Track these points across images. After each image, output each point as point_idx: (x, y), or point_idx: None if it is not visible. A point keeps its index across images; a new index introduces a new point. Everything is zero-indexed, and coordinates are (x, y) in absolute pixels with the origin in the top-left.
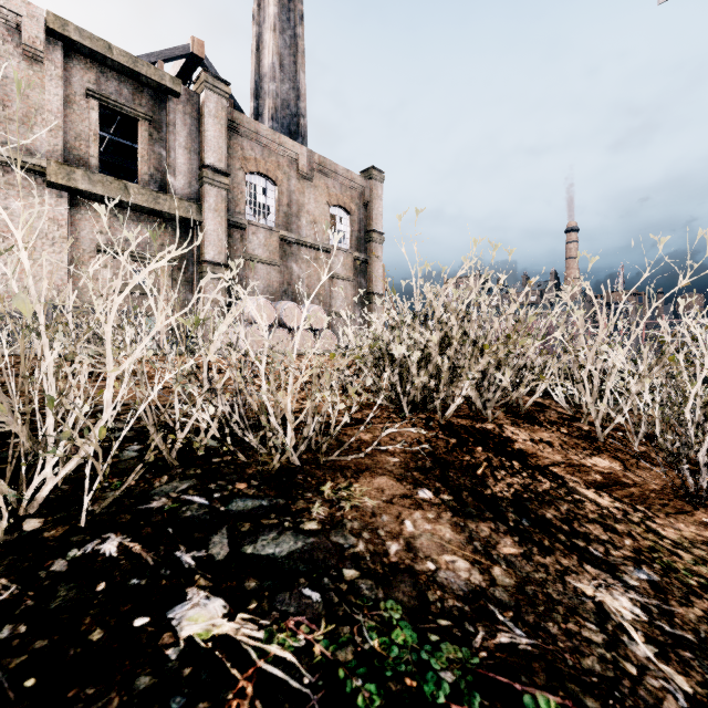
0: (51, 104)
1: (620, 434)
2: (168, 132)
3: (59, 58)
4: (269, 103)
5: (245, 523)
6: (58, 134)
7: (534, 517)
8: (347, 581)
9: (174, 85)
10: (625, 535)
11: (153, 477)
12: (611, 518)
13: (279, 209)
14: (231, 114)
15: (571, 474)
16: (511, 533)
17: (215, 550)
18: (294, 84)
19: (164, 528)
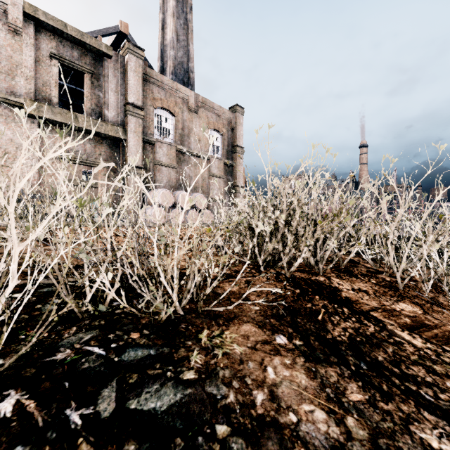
0: (27, 62)
1: (412, 283)
2: (104, 81)
3: (32, 32)
4: (170, 63)
5: (133, 374)
6: (31, 82)
7: (369, 360)
8: (220, 440)
9: (107, 51)
10: (445, 377)
11: (64, 328)
12: (428, 359)
13: (176, 131)
14: (145, 70)
15: (387, 317)
16: (355, 378)
17: (102, 406)
18: (186, 51)
19: (61, 382)
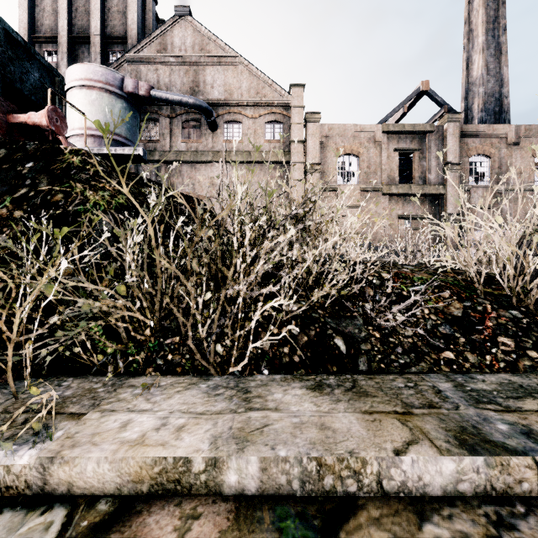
0: (383, 161)
1: None
2: (427, 152)
3: (385, 140)
4: (478, 101)
5: None
6: (385, 172)
7: None
8: None
9: (430, 128)
10: None
11: None
12: None
13: (491, 172)
14: (461, 128)
15: None
16: None
17: None
18: (498, 78)
19: None
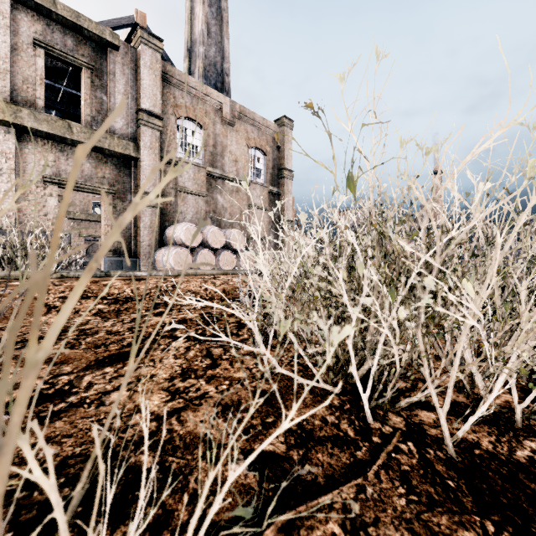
0: None
1: None
2: (108, 79)
3: (6, 9)
4: (199, 63)
5: None
6: (5, 77)
7: None
8: None
9: (113, 39)
10: None
11: None
12: None
13: (206, 149)
14: (164, 67)
15: None
16: None
17: None
18: (220, 49)
19: None
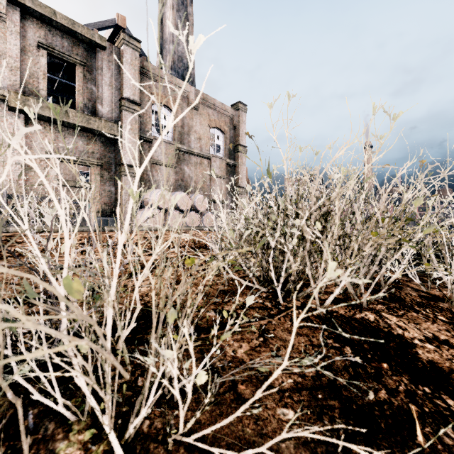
0: (11, 51)
1: None
2: (97, 74)
3: (17, 19)
4: (169, 58)
5: None
6: (16, 73)
7: None
8: None
9: (101, 41)
10: None
11: None
12: None
13: (175, 129)
14: (142, 63)
15: None
16: None
17: None
18: (186, 46)
19: None
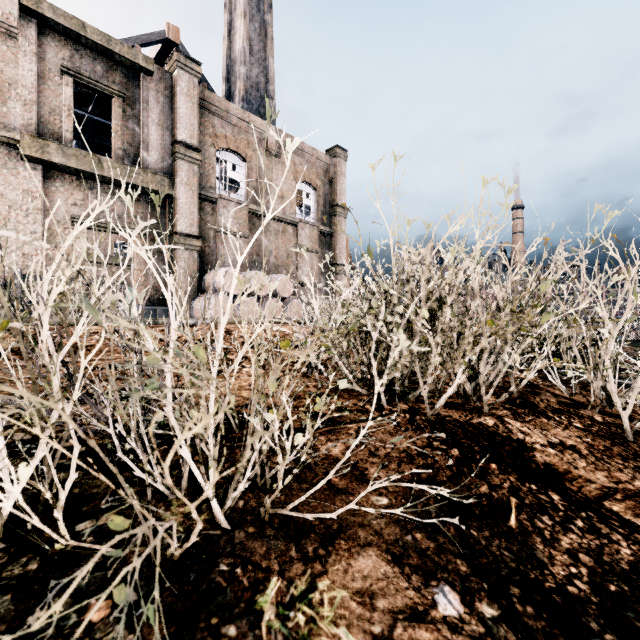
0: (25, 79)
1: None
2: (141, 109)
3: (33, 34)
4: (239, 85)
5: None
6: (32, 108)
7: None
8: None
9: (147, 64)
10: None
11: None
12: None
13: (248, 184)
14: (203, 93)
15: None
16: None
17: None
18: (264, 68)
19: None
